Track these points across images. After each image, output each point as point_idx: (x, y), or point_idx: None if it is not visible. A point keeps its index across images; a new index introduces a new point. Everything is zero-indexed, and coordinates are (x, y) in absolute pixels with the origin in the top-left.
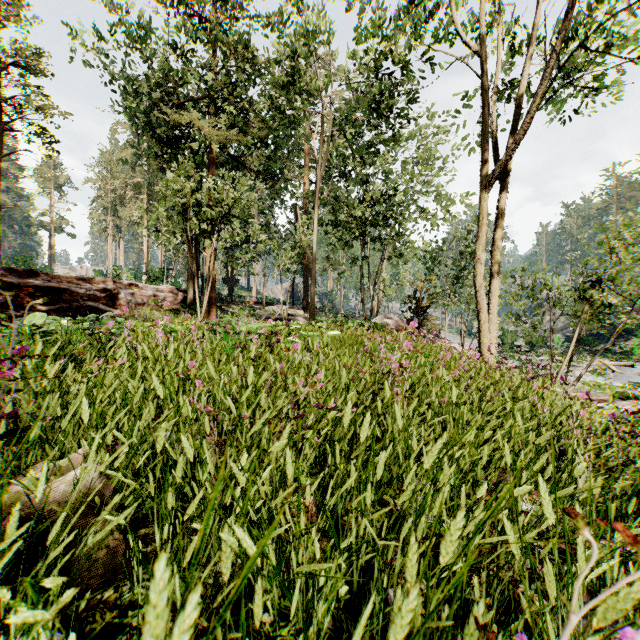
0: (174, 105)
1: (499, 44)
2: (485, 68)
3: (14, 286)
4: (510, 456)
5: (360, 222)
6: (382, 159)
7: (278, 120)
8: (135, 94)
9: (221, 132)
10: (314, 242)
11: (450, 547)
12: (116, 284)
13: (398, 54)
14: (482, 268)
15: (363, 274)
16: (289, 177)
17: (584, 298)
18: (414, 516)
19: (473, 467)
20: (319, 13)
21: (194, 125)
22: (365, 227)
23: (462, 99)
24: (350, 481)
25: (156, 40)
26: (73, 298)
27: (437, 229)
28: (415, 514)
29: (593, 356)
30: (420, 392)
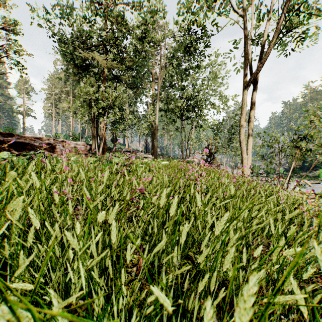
0: (85, 49)
1: (252, 14)
2: (245, 24)
3: (1, 141)
4: (273, 227)
5: (180, 109)
6: (191, 77)
7: (138, 56)
8: (65, 44)
9: (108, 62)
10: (156, 119)
11: (247, 317)
12: (55, 141)
13: (200, 22)
14: (244, 130)
15: (182, 136)
16: (144, 87)
17: (296, 146)
18: (209, 271)
19: (246, 234)
20: (159, 2)
21: (95, 59)
22: (183, 112)
23: (233, 44)
24: (160, 245)
25: (76, 16)
26: (32, 148)
27: (219, 113)
28: (209, 270)
29: (299, 178)
30: (211, 191)
